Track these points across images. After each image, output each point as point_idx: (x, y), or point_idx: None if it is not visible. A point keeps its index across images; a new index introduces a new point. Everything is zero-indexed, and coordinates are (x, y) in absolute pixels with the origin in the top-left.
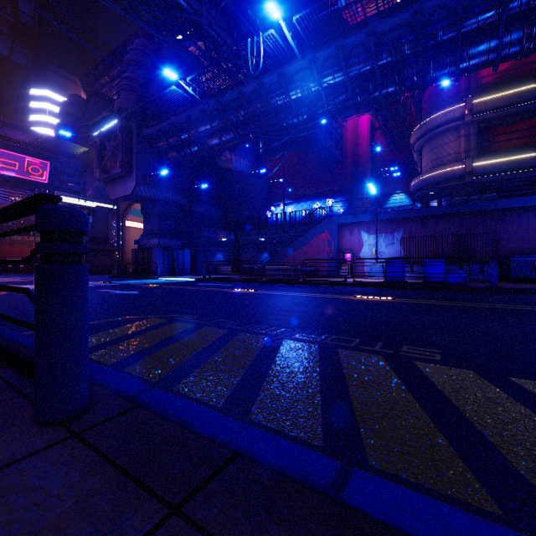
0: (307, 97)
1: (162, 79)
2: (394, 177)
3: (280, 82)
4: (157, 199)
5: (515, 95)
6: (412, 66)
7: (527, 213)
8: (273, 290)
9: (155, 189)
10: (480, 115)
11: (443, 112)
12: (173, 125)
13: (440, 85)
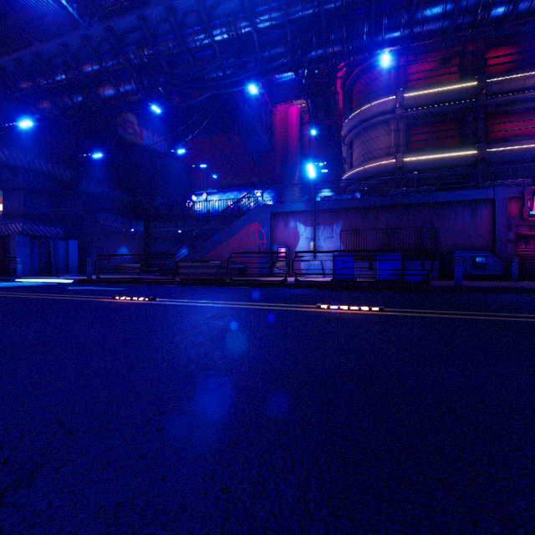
0: (236, 42)
1: (34, 6)
2: (322, 174)
3: (198, 12)
4: (19, 167)
5: (440, 93)
6: (362, 19)
7: (462, 207)
8: (184, 296)
9: (15, 151)
10: (409, 110)
11: (376, 103)
12: (40, 55)
13: (372, 76)
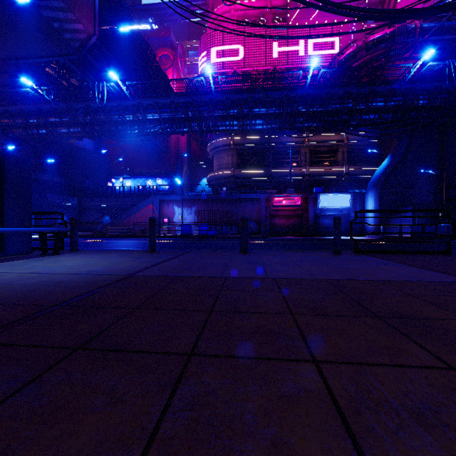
0: (137, 121)
1: None
2: (203, 168)
3: (118, 108)
4: None
5: (251, 139)
6: (195, 122)
7: (249, 201)
8: (113, 240)
9: None
10: (238, 145)
11: (221, 140)
12: (22, 110)
13: None
